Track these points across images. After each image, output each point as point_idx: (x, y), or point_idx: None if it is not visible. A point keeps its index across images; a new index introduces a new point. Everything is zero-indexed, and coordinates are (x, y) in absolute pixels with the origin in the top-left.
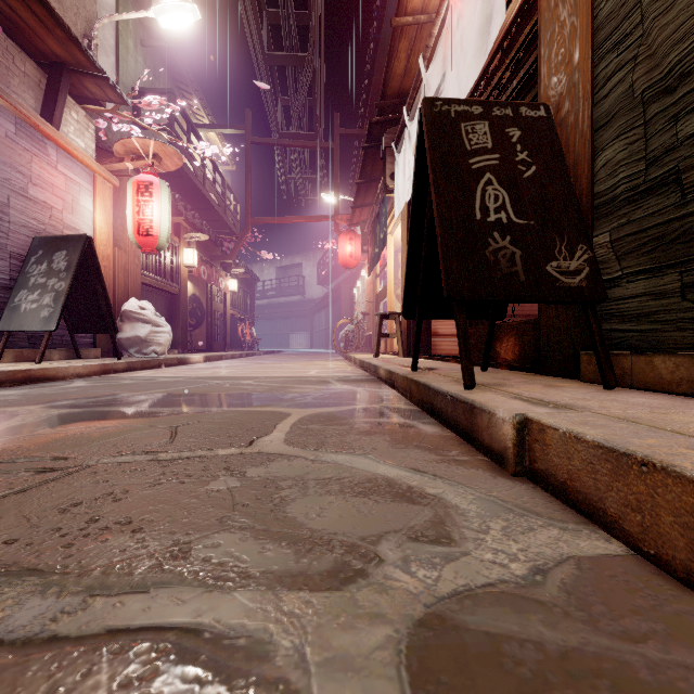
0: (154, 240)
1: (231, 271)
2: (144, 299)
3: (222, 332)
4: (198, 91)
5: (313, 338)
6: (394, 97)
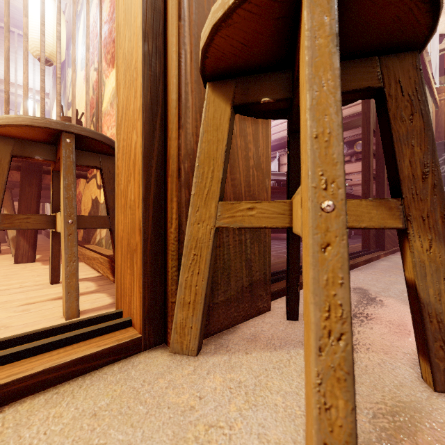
0: None
1: None
2: None
3: None
4: None
5: None
6: None
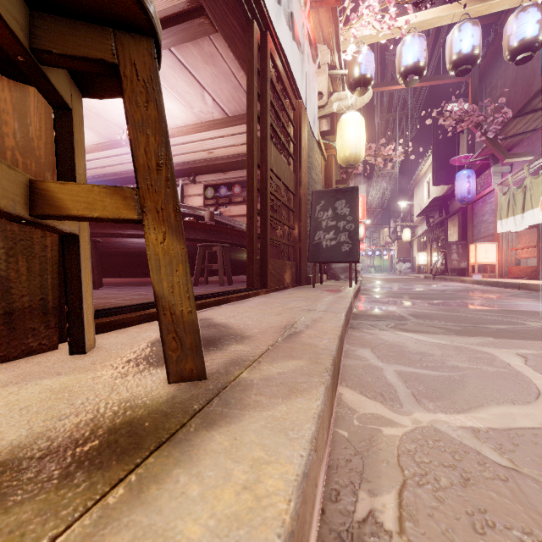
0: None
1: None
2: None
3: None
4: None
5: None
6: None
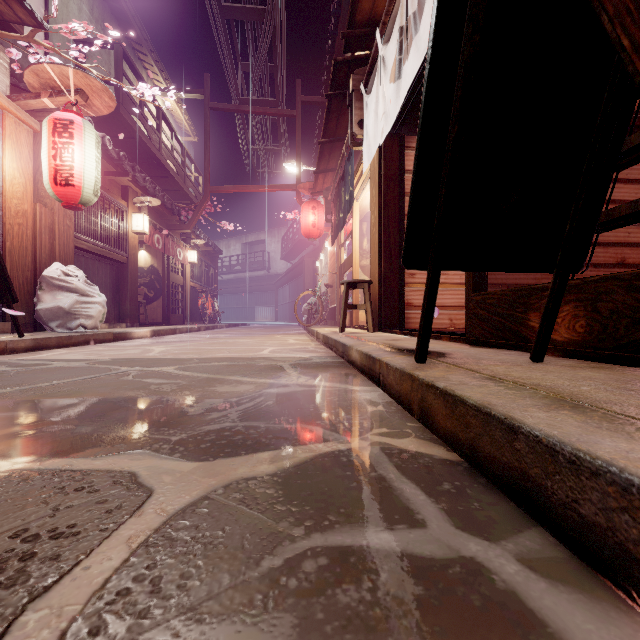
0: (76, 191)
1: (191, 242)
2: (82, 267)
3: (181, 304)
4: (154, 52)
5: (278, 312)
6: (363, 25)
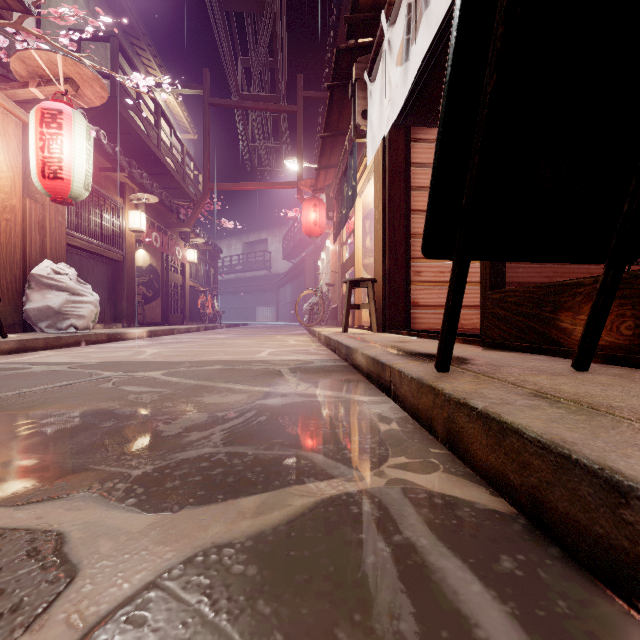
0: (65, 184)
1: (190, 241)
2: (76, 265)
3: (181, 304)
4: (152, 46)
5: (279, 312)
6: (367, 8)
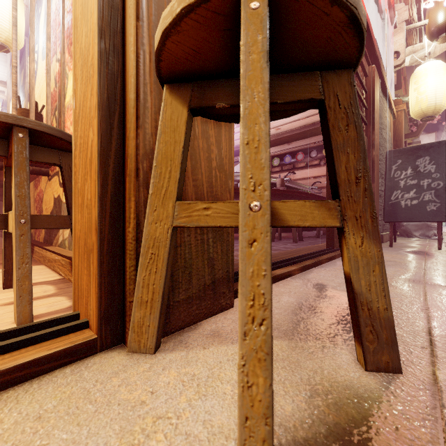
0: None
1: None
2: None
3: None
4: None
5: None
6: None
